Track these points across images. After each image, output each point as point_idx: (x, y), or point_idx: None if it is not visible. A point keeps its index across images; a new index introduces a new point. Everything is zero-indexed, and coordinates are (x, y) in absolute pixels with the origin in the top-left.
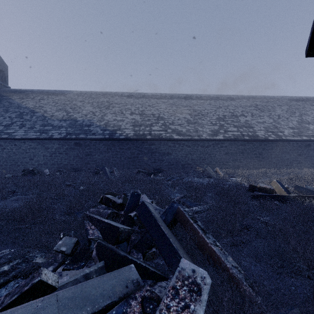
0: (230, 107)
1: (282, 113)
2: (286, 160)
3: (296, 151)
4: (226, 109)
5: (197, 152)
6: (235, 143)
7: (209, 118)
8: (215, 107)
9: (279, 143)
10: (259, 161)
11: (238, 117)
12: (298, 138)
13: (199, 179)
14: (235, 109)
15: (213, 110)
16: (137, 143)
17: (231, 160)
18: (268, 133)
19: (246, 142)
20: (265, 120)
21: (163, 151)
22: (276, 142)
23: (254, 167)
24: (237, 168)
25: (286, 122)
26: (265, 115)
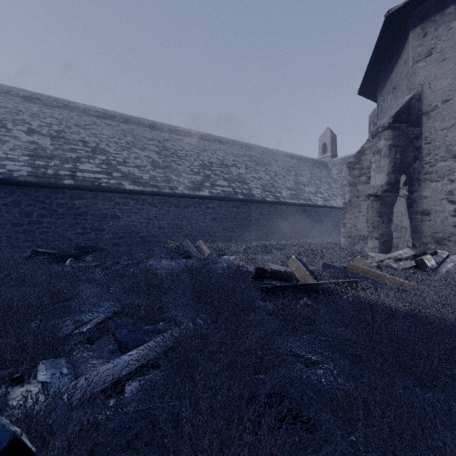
0: (218, 152)
1: (279, 169)
2: (284, 229)
3: (294, 217)
4: (213, 154)
5: (169, 216)
6: (226, 204)
7: (188, 163)
8: (197, 149)
9: (278, 207)
10: (256, 230)
11: (230, 168)
12: (296, 201)
13: (170, 261)
14: (225, 156)
15: (195, 153)
16: (39, 193)
17: (220, 229)
18: (266, 192)
19: (240, 202)
20: (261, 176)
21: (102, 212)
22: (275, 204)
23: (250, 239)
24: (229, 240)
25: (283, 181)
26: (261, 169)
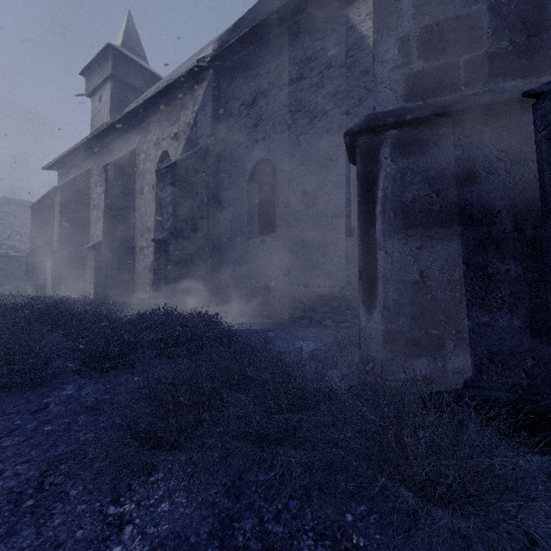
0: None
1: None
2: None
3: None
4: None
5: None
6: None
7: None
8: None
9: None
10: None
11: None
12: None
13: None
14: None
15: None
16: None
17: None
18: None
19: None
20: None
21: None
22: None
23: None
24: None
25: None
26: None
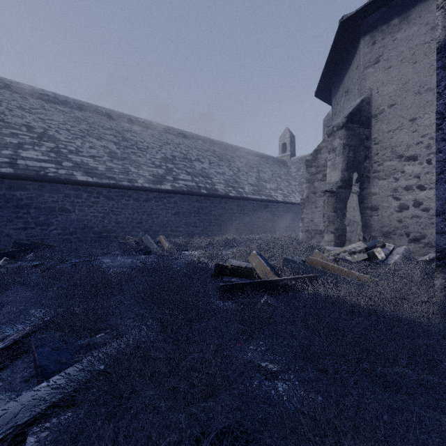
0: (182, 146)
1: (242, 166)
2: (247, 224)
3: (256, 212)
4: (176, 147)
5: (127, 210)
6: (188, 198)
7: (150, 155)
8: (160, 142)
9: (241, 202)
10: (219, 225)
11: (193, 162)
12: (258, 197)
13: (127, 258)
14: (188, 150)
15: (157, 145)
16: None
17: (183, 224)
18: (229, 187)
19: (203, 197)
20: (224, 171)
21: (49, 205)
22: (238, 200)
23: (214, 234)
24: (192, 235)
25: (246, 177)
26: (224, 164)
